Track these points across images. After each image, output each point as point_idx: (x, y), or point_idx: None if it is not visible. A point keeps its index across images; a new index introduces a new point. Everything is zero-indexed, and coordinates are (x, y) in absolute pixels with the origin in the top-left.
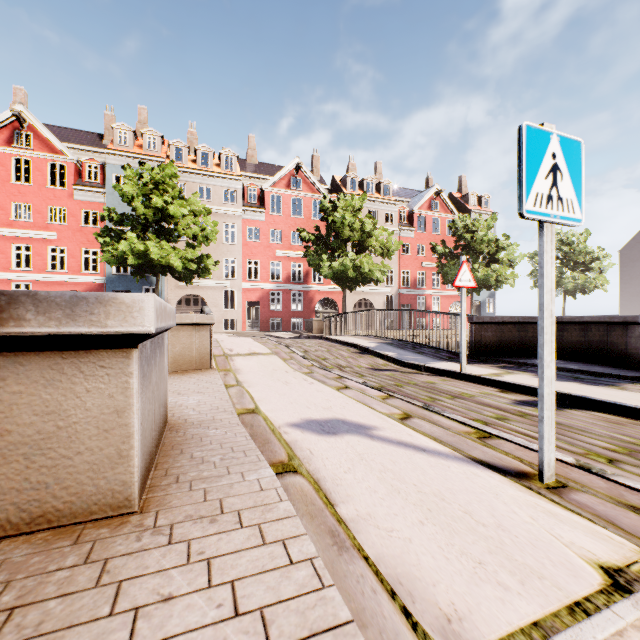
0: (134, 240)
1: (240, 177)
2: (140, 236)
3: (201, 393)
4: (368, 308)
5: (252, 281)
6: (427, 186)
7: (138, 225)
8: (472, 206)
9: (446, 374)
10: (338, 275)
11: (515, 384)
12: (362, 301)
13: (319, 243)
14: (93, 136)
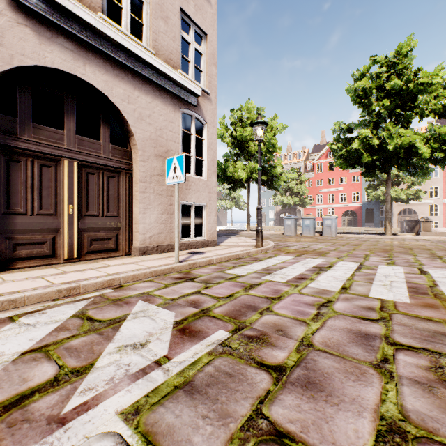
0: (383, 190)
1: None
2: (384, 187)
3: None
4: None
5: None
6: None
7: (383, 182)
8: None
9: None
10: None
11: None
12: None
13: None
14: None
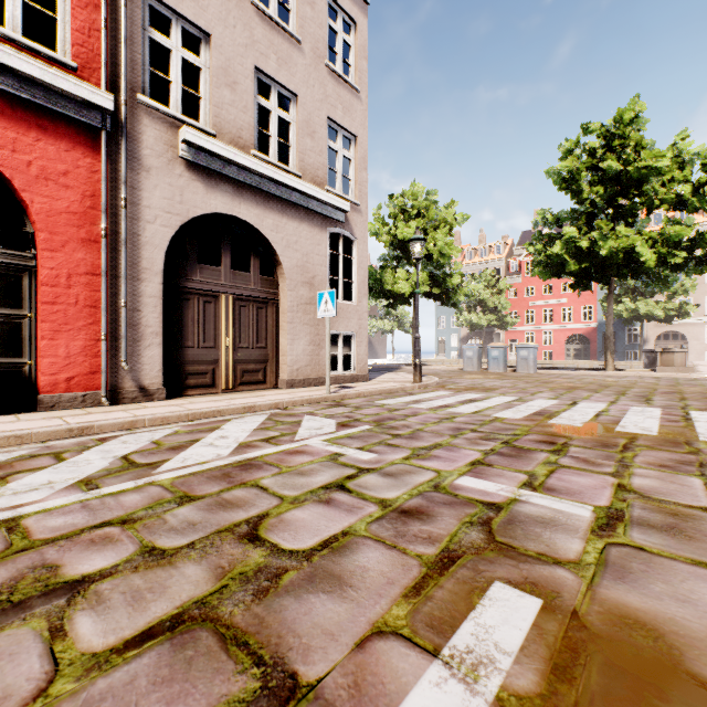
0: (627, 303)
1: None
2: (630, 298)
3: None
4: None
5: None
6: None
7: (627, 290)
8: None
9: None
10: None
11: None
12: None
13: None
14: None
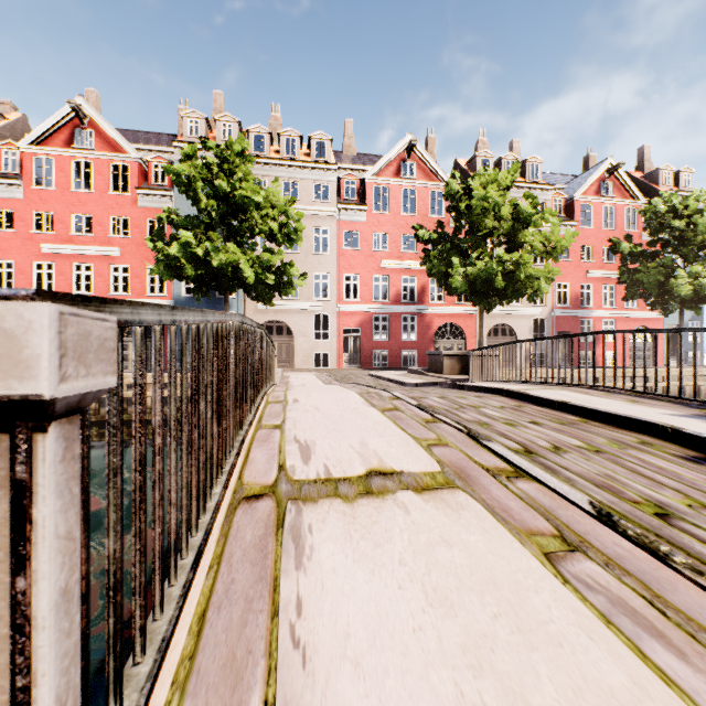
0: (190, 241)
1: (334, 166)
2: (201, 238)
3: None
4: (507, 337)
5: (350, 302)
6: (587, 167)
7: (200, 225)
8: (664, 187)
9: None
10: (476, 286)
11: None
12: (499, 327)
13: (443, 245)
14: (167, 137)
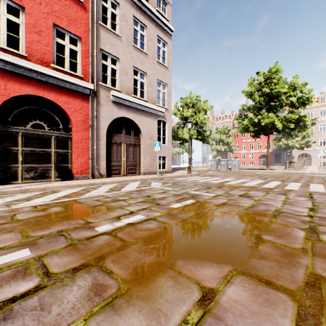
0: (283, 141)
1: None
2: (285, 139)
3: None
4: None
5: None
6: None
7: None
8: None
9: None
10: None
11: None
12: None
13: None
14: None
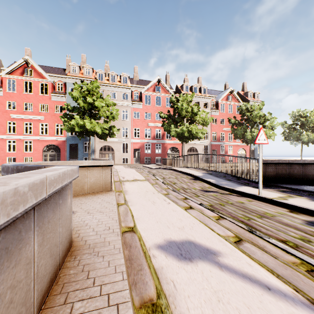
0: (78, 119)
1: (130, 87)
2: (81, 117)
3: (101, 212)
4: (194, 152)
5: (136, 138)
6: (225, 88)
7: (80, 112)
8: (250, 98)
9: (249, 196)
10: (179, 135)
11: (301, 207)
12: (191, 148)
13: (169, 119)
14: (61, 70)
